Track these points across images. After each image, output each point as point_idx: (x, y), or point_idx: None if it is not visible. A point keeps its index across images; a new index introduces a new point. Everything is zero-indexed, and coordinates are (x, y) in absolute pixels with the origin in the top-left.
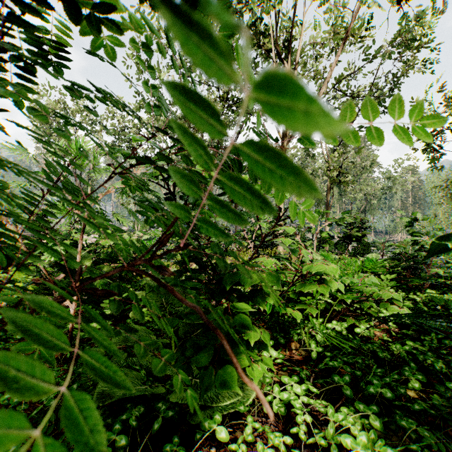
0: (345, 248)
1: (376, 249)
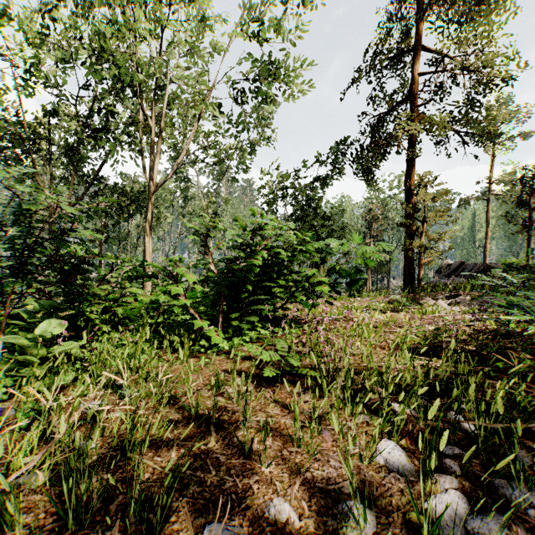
0: None
1: None
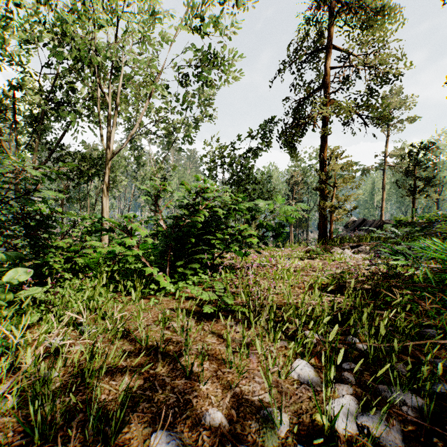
0: None
1: None
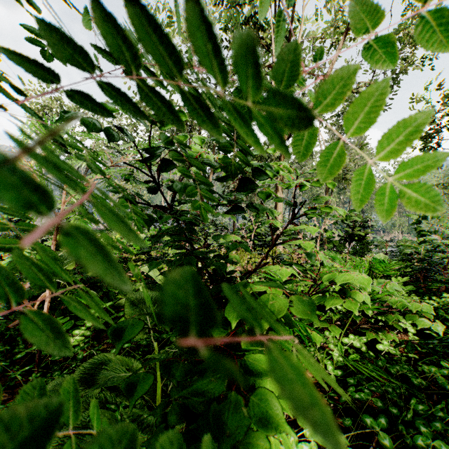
0: (344, 247)
1: (373, 248)
